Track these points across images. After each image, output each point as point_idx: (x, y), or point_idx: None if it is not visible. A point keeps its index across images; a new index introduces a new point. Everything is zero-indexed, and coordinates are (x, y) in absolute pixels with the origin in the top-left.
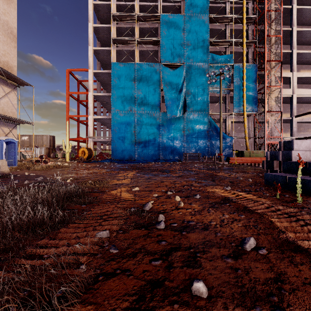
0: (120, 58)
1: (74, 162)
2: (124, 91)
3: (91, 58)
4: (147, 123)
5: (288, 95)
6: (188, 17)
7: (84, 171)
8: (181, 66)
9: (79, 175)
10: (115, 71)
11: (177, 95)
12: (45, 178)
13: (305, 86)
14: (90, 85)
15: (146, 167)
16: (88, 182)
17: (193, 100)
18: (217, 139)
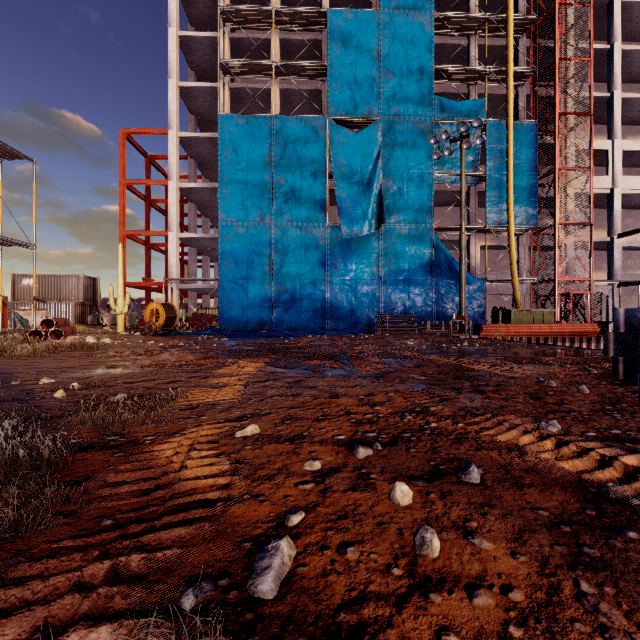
0: (238, 106)
1: (133, 335)
2: (247, 178)
3: (173, 106)
4: (299, 248)
5: (604, 191)
6: (387, 16)
7: (140, 358)
8: (371, 125)
9: (113, 371)
10: (228, 134)
11: (363, 186)
12: (10, 381)
13: (637, 172)
14: (171, 166)
15: (295, 348)
16: (109, 400)
17: (398, 198)
18: (451, 284)
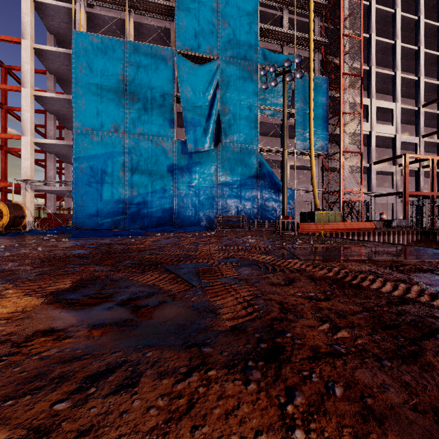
0: (96, 33)
1: None
2: (102, 92)
3: (27, 17)
4: (150, 158)
5: (365, 132)
6: None
7: None
8: (211, 61)
9: None
10: (82, 50)
11: (205, 110)
12: None
13: (380, 124)
14: (25, 73)
15: (135, 251)
16: None
17: (232, 123)
18: (271, 192)
